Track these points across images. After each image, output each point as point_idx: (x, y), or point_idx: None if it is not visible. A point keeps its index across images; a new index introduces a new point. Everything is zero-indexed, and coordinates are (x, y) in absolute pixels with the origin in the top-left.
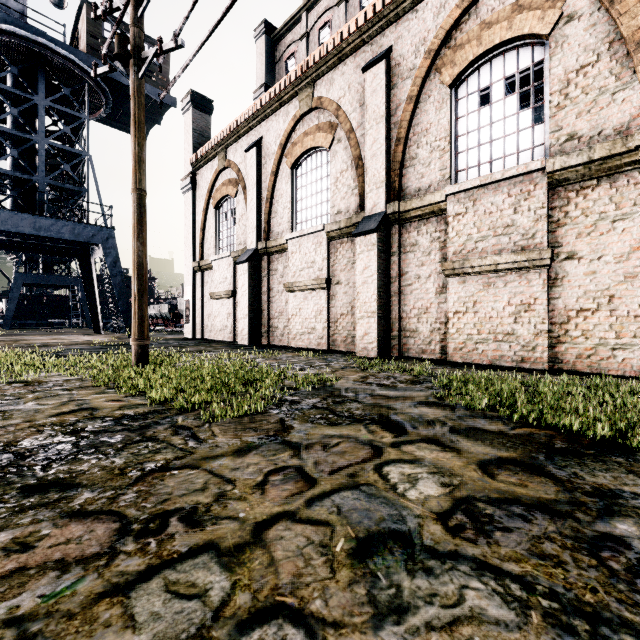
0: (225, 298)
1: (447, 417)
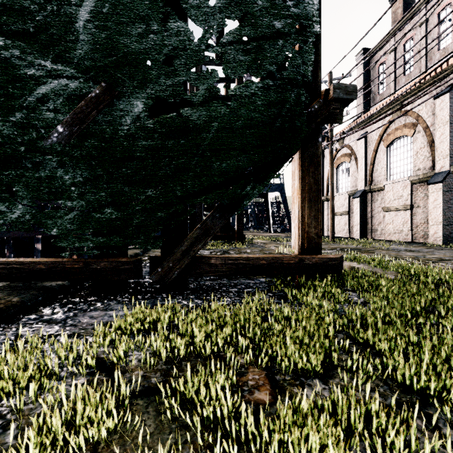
0: (343, 215)
1: None
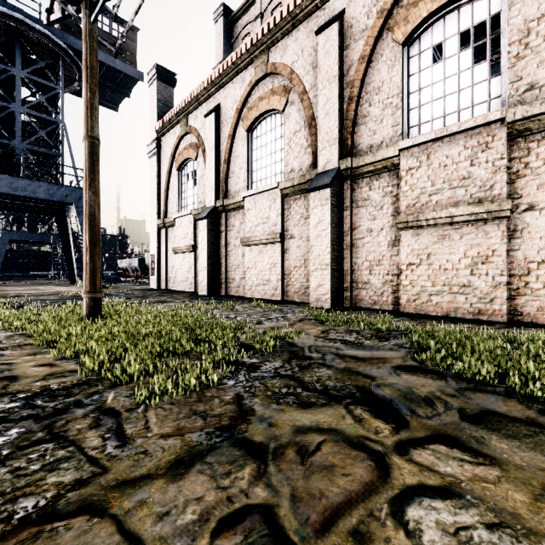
0: (186, 252)
1: (444, 391)
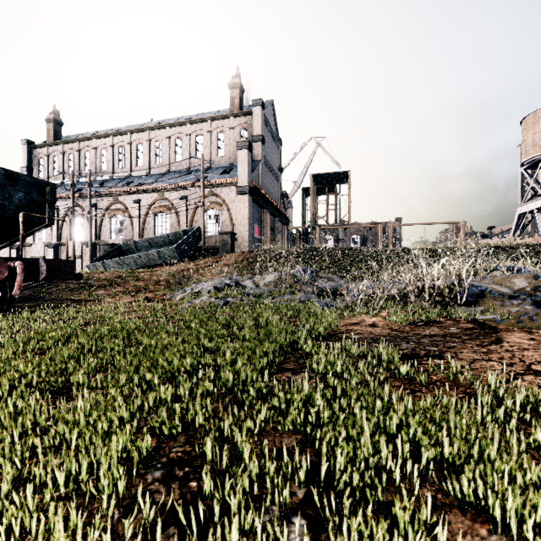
0: None
1: None
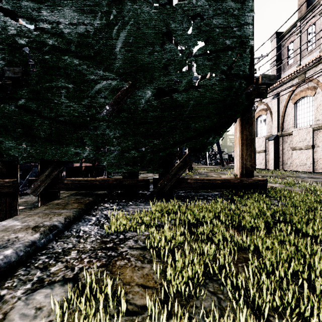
0: (261, 152)
1: None
